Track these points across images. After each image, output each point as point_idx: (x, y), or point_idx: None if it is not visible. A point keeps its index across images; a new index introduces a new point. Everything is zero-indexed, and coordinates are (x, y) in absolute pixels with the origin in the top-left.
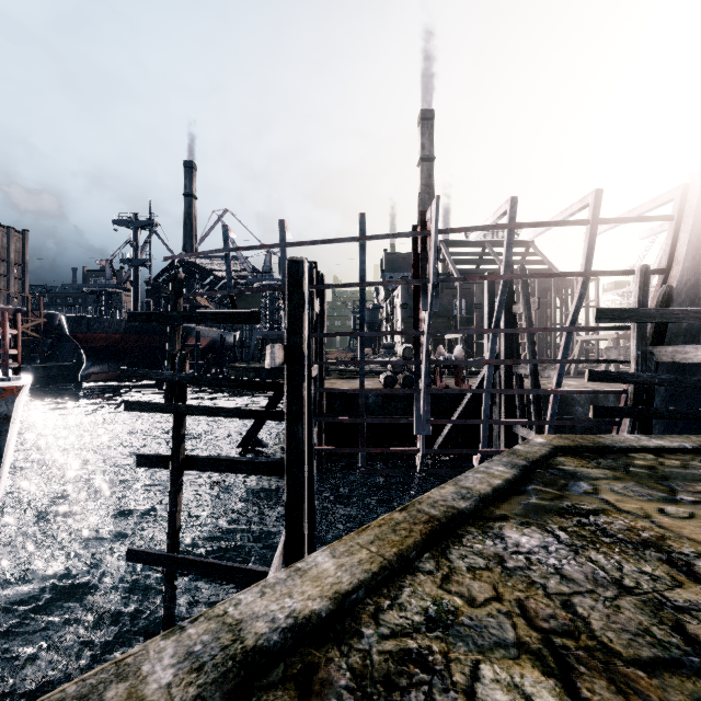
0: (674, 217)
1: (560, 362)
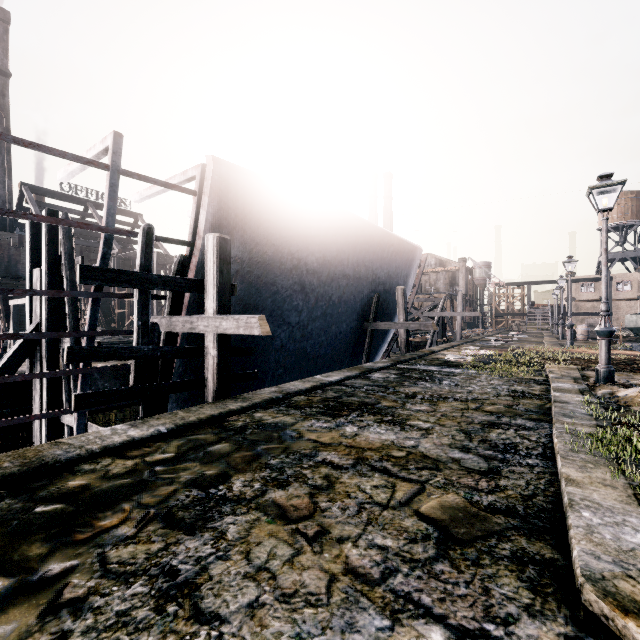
0: (196, 193)
1: (86, 334)
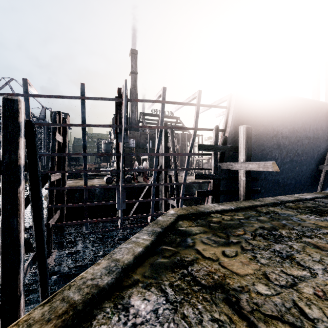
0: (227, 107)
1: (185, 169)
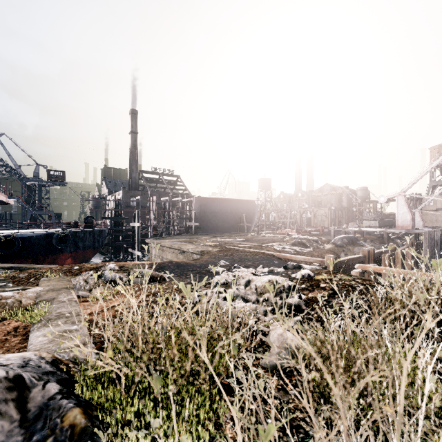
0: (192, 202)
1: (177, 225)
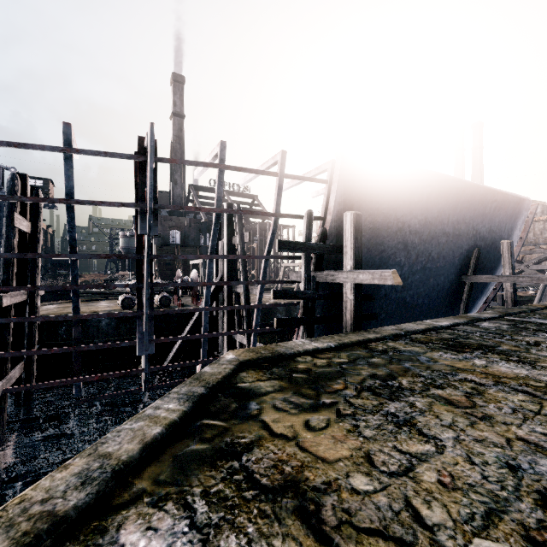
0: (328, 181)
1: (261, 282)
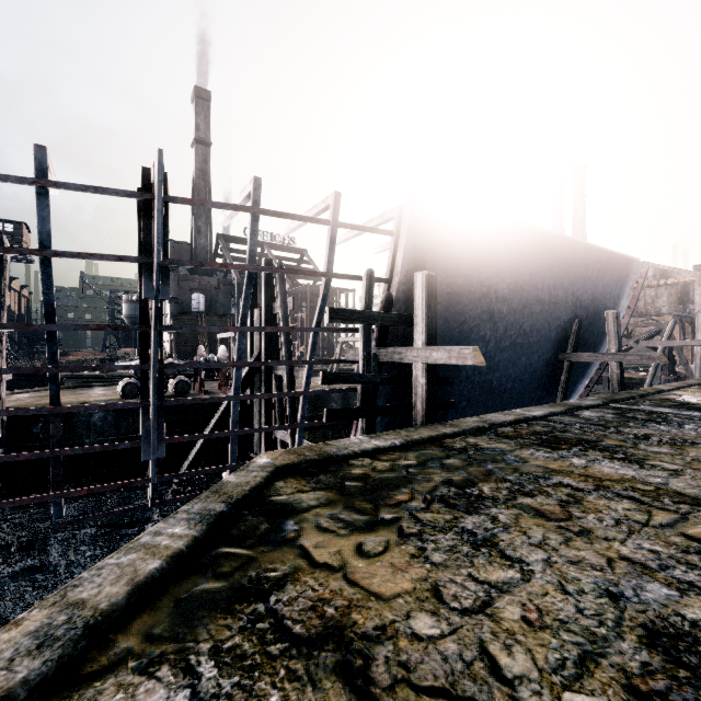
0: (394, 233)
1: (308, 362)
